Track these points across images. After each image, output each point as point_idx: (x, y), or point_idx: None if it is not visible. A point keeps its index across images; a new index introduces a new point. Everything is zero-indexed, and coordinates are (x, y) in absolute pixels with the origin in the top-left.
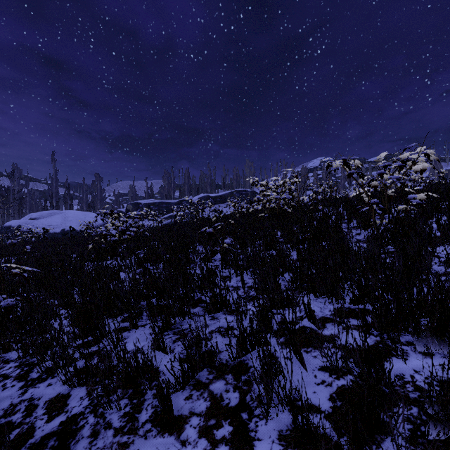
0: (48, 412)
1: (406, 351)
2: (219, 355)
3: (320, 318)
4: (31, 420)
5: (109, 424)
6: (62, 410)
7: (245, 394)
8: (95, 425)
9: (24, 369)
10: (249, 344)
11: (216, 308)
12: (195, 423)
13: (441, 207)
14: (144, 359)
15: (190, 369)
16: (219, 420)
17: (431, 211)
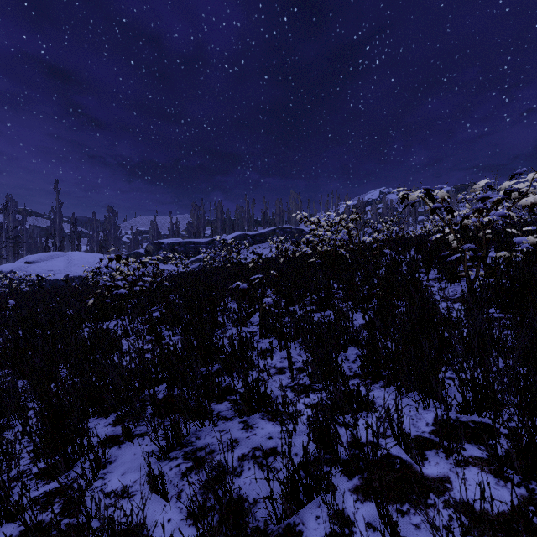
0: None
1: None
2: (253, 509)
3: (415, 439)
4: None
5: None
6: None
7: None
8: None
9: None
10: (303, 493)
11: (250, 408)
12: None
13: None
14: (122, 532)
15: None
16: None
17: None
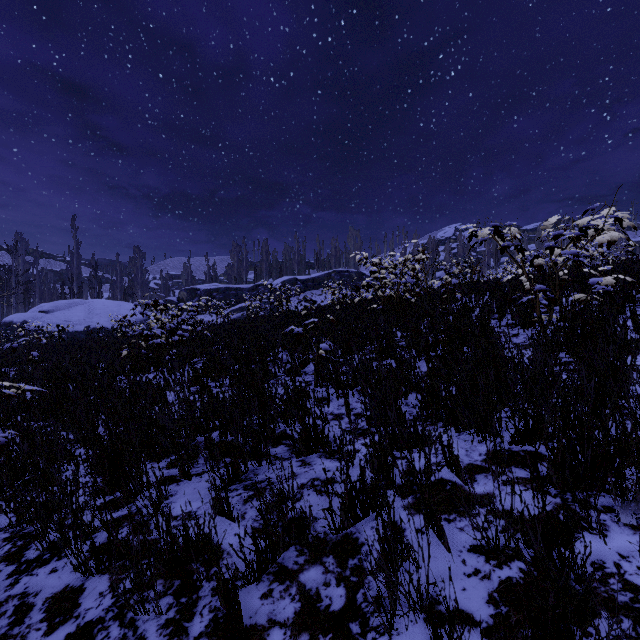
0: (49, 617)
1: (603, 521)
2: (313, 524)
3: (467, 467)
4: (22, 631)
5: (142, 639)
6: (70, 615)
7: (355, 589)
8: (121, 639)
9: (18, 544)
10: (359, 508)
11: (308, 448)
12: (276, 639)
13: (635, 296)
14: (198, 533)
15: (270, 548)
16: (315, 634)
17: (622, 303)
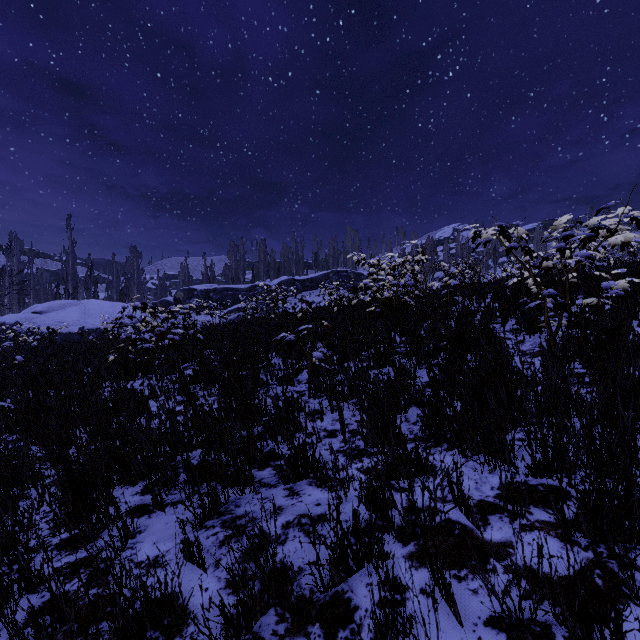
0: None
1: None
2: (298, 577)
3: (478, 504)
4: None
5: None
6: None
7: None
8: None
9: None
10: (352, 559)
11: (297, 473)
12: None
13: None
14: (156, 597)
15: (243, 616)
16: None
17: (635, 308)
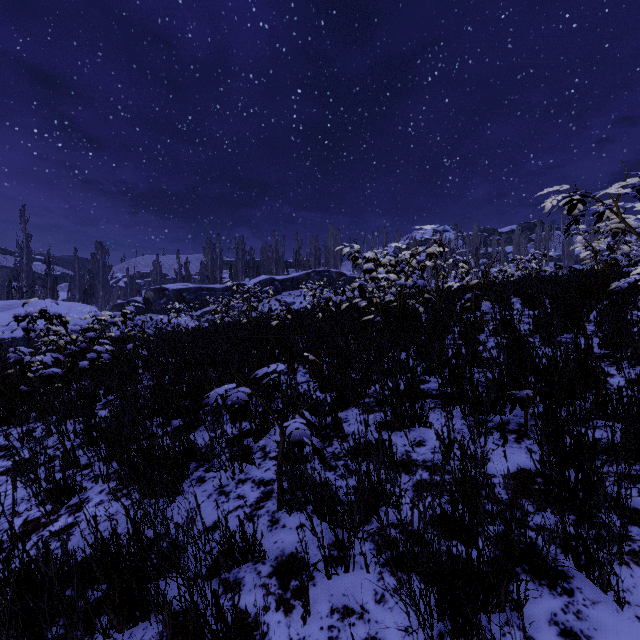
0: None
1: None
2: None
3: None
4: None
5: None
6: None
7: None
8: None
9: None
10: None
11: None
12: None
13: None
14: None
15: None
16: None
17: None
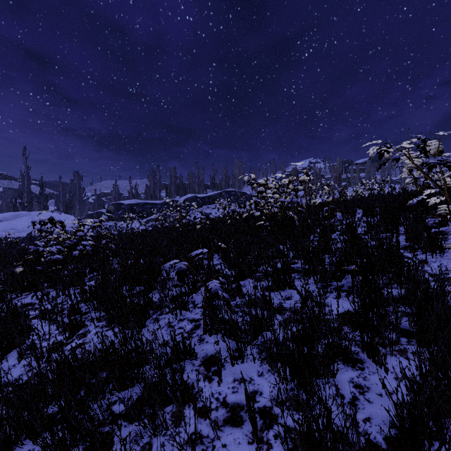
0: None
1: None
2: None
3: None
4: None
5: None
6: None
7: None
8: None
9: None
10: None
11: None
12: None
13: None
14: None
15: None
16: None
17: None
